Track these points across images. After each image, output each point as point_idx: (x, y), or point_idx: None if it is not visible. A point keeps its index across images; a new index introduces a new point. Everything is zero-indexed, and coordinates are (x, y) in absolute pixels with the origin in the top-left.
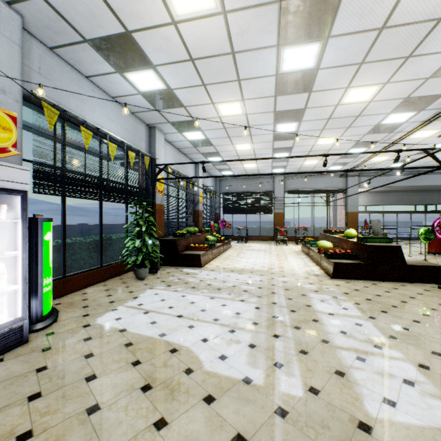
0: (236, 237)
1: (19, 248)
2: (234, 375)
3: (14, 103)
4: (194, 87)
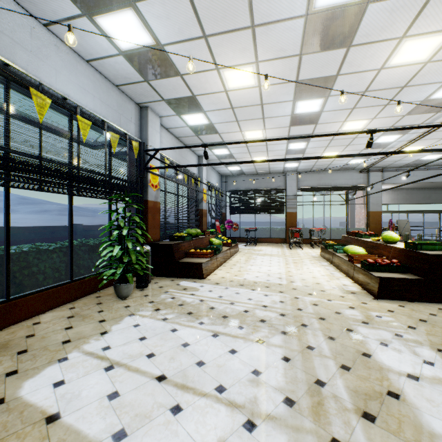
0: (244, 239)
1: None
2: None
3: None
4: (192, 41)
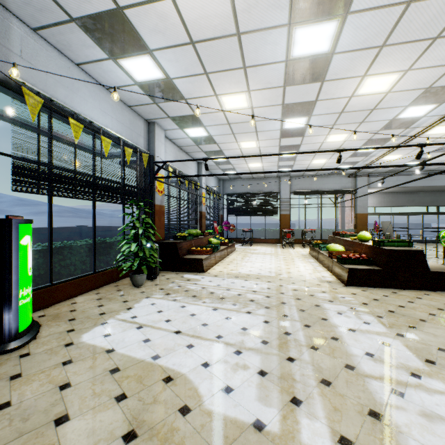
0: (240, 239)
1: None
2: (242, 416)
3: None
4: (195, 76)
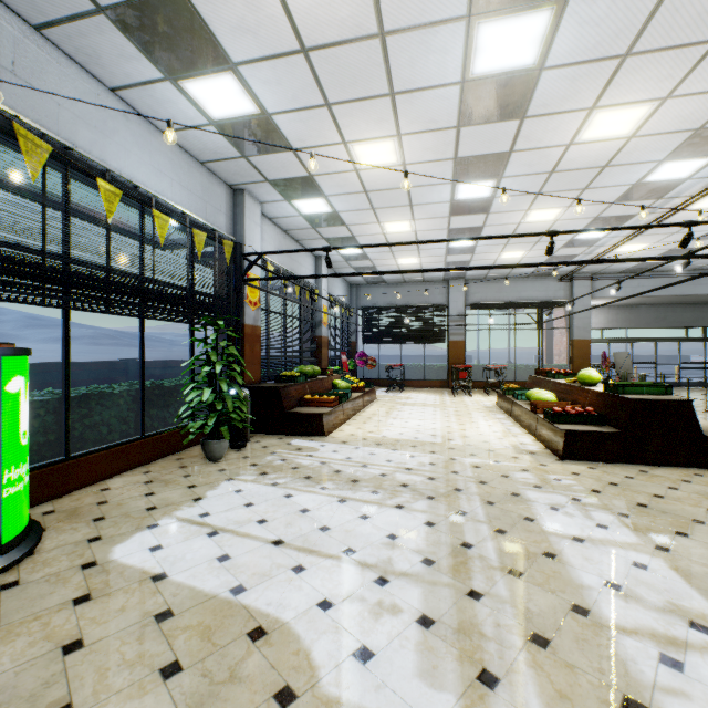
0: (385, 382)
1: None
2: None
3: None
4: (310, 110)
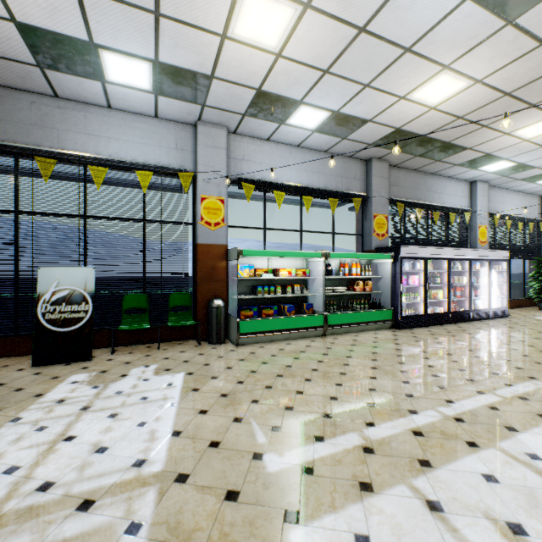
0: None
1: (502, 281)
2: None
3: (486, 222)
4: None
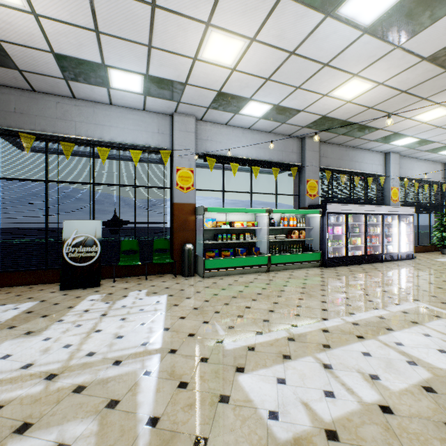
0: None
1: (409, 231)
2: None
3: (397, 184)
4: None
